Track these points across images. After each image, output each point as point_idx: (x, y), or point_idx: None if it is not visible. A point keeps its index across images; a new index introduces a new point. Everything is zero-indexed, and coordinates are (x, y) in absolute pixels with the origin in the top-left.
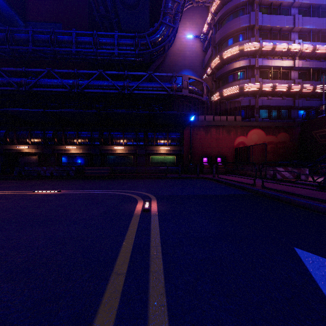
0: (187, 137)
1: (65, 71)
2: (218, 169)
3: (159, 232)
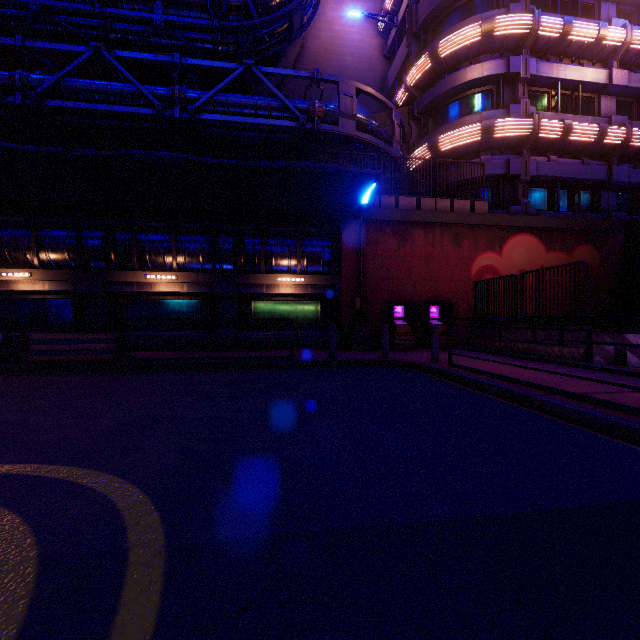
0: (352, 252)
1: None
2: None
3: None
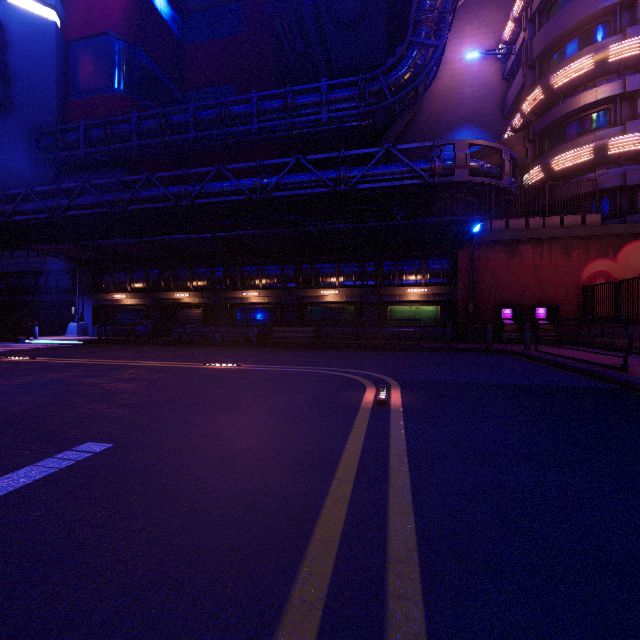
0: (466, 267)
1: (242, 166)
2: (539, 333)
3: (405, 436)
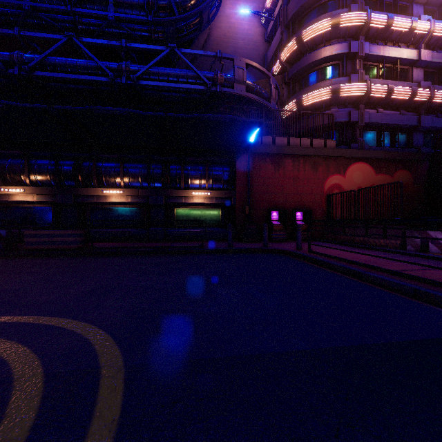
0: (243, 175)
1: None
2: None
3: None
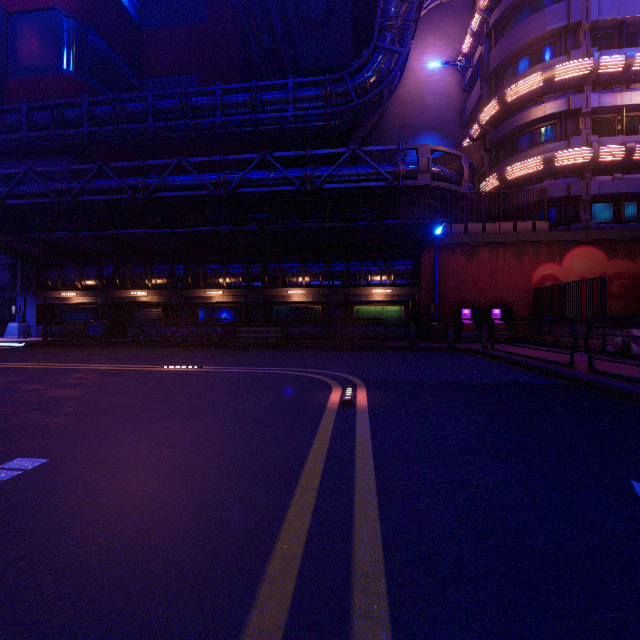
0: (428, 269)
1: (205, 160)
2: (495, 332)
3: (371, 437)
